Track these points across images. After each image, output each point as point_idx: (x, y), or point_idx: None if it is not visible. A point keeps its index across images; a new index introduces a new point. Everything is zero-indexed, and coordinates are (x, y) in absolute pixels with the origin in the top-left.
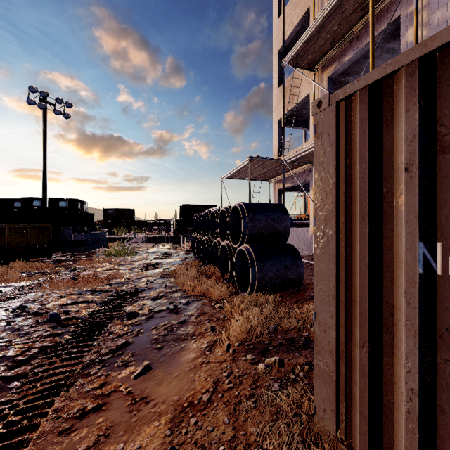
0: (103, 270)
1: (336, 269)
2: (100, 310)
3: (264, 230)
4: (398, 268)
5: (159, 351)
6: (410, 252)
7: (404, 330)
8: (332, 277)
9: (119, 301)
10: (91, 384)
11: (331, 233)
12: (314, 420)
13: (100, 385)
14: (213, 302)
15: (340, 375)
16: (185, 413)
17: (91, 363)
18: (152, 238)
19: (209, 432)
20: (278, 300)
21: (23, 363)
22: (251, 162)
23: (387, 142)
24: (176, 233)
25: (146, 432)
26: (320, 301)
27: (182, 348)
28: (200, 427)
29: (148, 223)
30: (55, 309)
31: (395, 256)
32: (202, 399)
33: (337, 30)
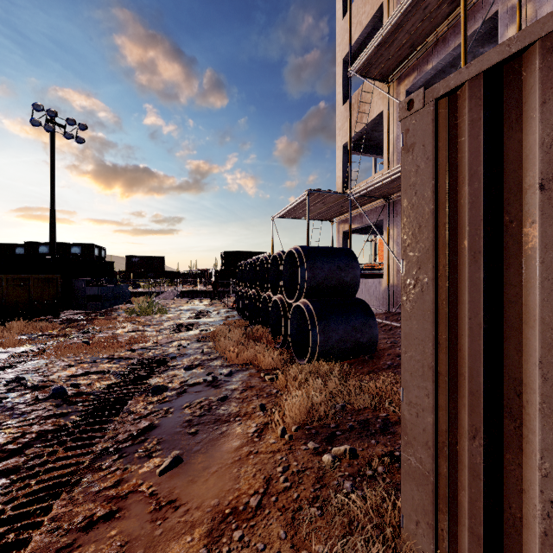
0: (124, 332)
1: (434, 330)
2: (119, 383)
3: (327, 281)
4: (528, 328)
5: (193, 437)
6: (548, 304)
7: (539, 417)
8: (428, 341)
9: (143, 371)
10: (102, 481)
11: (427, 280)
12: (402, 535)
13: (115, 483)
14: (262, 373)
15: (440, 476)
16: (226, 524)
17: (103, 452)
18: (187, 293)
19: (260, 552)
20: (345, 370)
21: (15, 453)
22: (309, 196)
23: (510, 151)
24: (215, 286)
25: (174, 550)
26: (410, 374)
27: (223, 433)
28: (247, 544)
29: (182, 274)
30: (60, 382)
31: (523, 312)
32: (250, 503)
33: (418, 30)
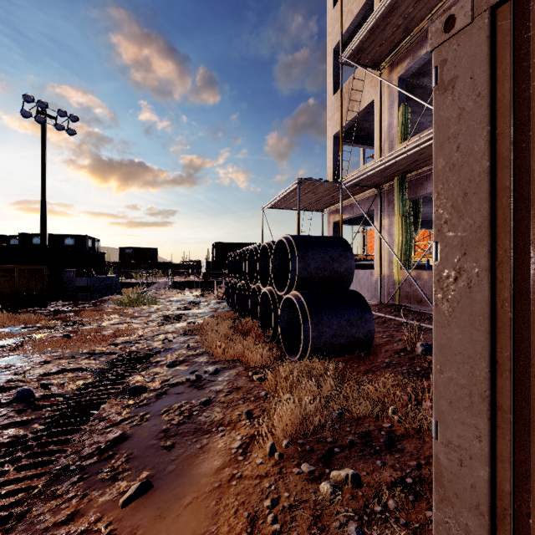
0: (110, 324)
1: (491, 344)
2: (94, 382)
3: (320, 272)
4: None
5: (167, 453)
6: None
7: None
8: (480, 359)
9: (123, 368)
10: (53, 514)
11: (478, 270)
12: None
13: (68, 518)
14: (250, 371)
15: None
16: None
17: (62, 472)
18: (179, 283)
19: None
20: (340, 369)
21: None
22: (300, 185)
23: None
24: (206, 277)
25: None
26: (449, 403)
27: (202, 447)
28: None
29: (174, 265)
30: (30, 382)
31: None
32: None
33: (413, 13)
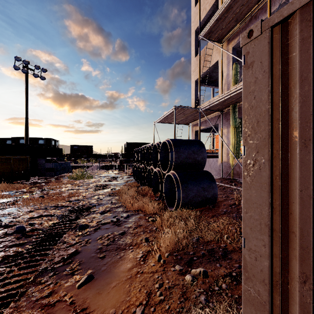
0: (66, 190)
1: (270, 198)
2: (59, 222)
3: (187, 160)
4: None
5: (101, 260)
6: None
7: None
8: (265, 205)
9: (75, 214)
10: (40, 292)
11: (264, 161)
12: None
13: (48, 294)
14: (147, 216)
15: (274, 306)
16: None
17: (44, 271)
18: (105, 166)
19: None
20: (198, 215)
21: None
22: (176, 110)
23: None
24: (121, 163)
25: None
26: (250, 229)
27: (121, 257)
28: None
29: (102, 155)
30: (23, 222)
31: None
32: (136, 312)
33: (240, 11)
